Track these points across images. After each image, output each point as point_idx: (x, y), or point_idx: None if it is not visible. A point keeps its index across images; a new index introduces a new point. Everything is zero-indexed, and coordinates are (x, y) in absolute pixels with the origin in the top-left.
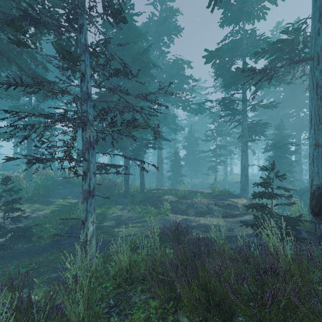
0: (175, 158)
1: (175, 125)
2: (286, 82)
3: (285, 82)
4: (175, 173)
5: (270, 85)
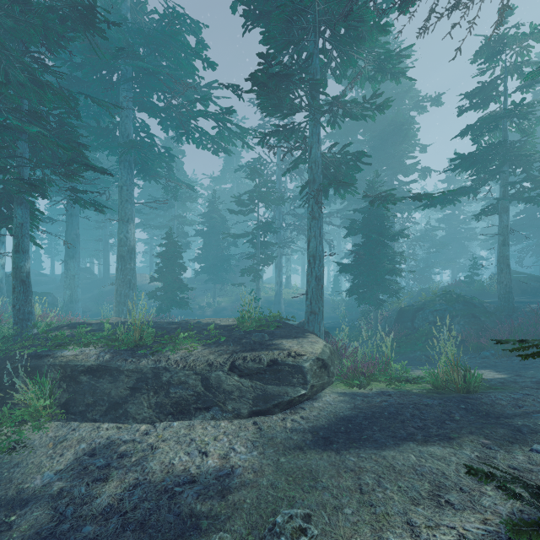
0: (168, 249)
1: (172, 177)
2: (395, 75)
3: (393, 73)
4: (168, 284)
5: (365, 79)
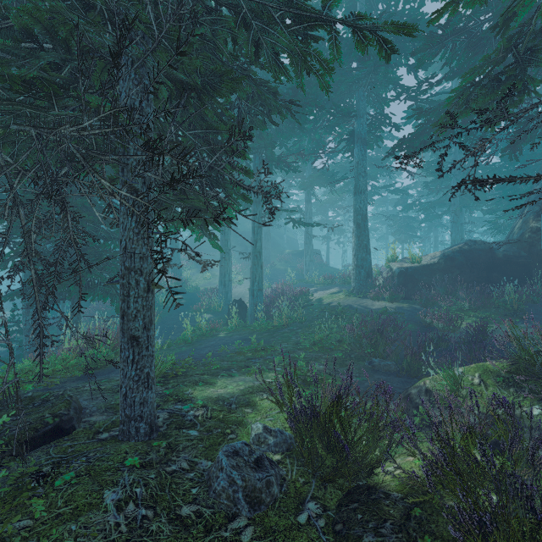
0: None
1: None
2: None
3: None
4: None
5: None
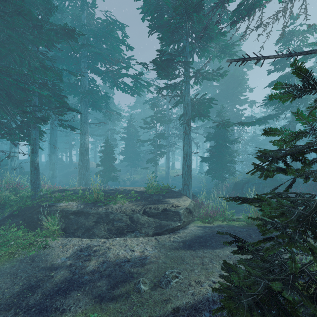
0: (106, 149)
1: (108, 108)
2: (231, 55)
3: (230, 54)
4: (106, 168)
5: (215, 57)
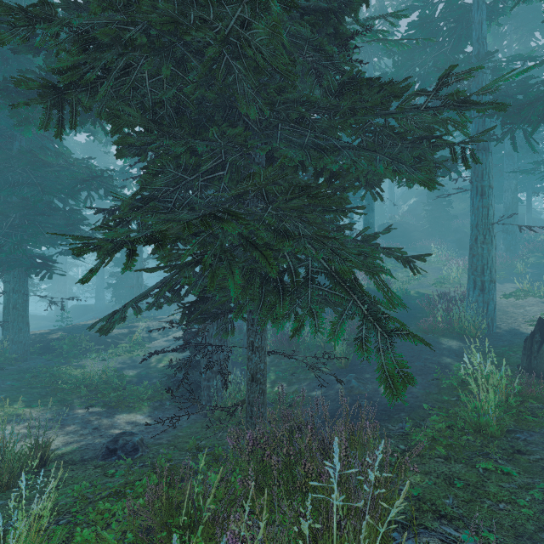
0: None
1: None
2: None
3: None
4: None
5: None
